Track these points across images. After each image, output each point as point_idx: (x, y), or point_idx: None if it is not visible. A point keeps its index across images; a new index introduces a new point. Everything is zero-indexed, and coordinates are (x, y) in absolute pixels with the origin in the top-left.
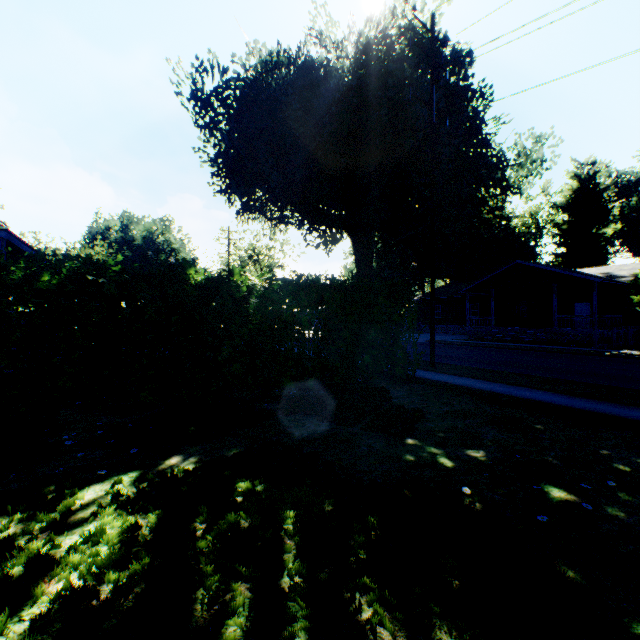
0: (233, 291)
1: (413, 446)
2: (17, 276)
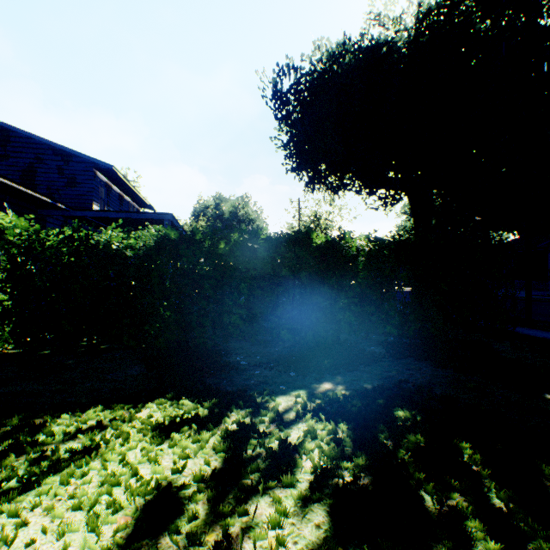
0: (344, 251)
1: None
2: (206, 245)
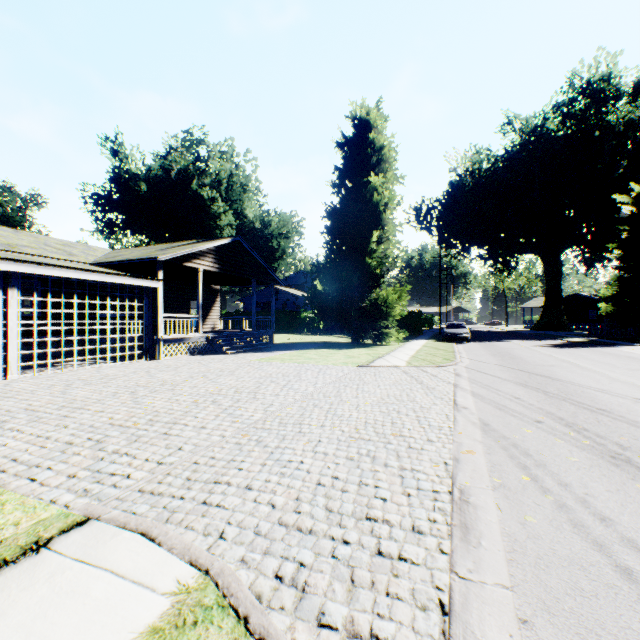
0: None
1: None
2: None
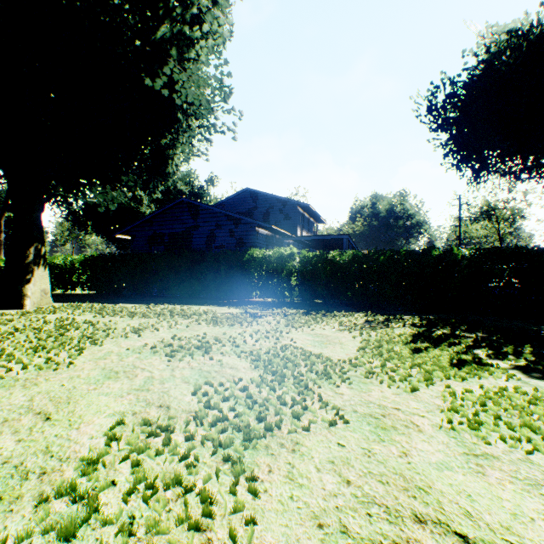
0: (452, 258)
1: (542, 327)
2: (374, 258)
